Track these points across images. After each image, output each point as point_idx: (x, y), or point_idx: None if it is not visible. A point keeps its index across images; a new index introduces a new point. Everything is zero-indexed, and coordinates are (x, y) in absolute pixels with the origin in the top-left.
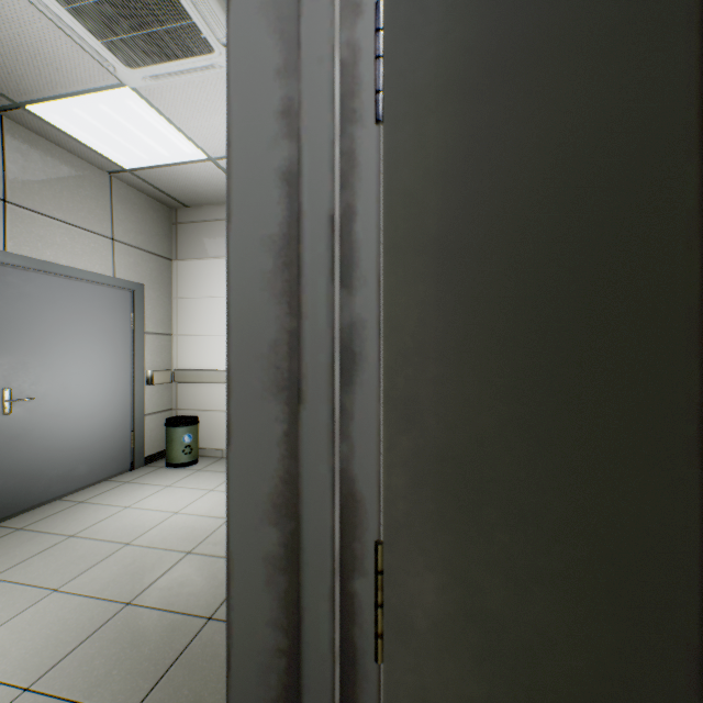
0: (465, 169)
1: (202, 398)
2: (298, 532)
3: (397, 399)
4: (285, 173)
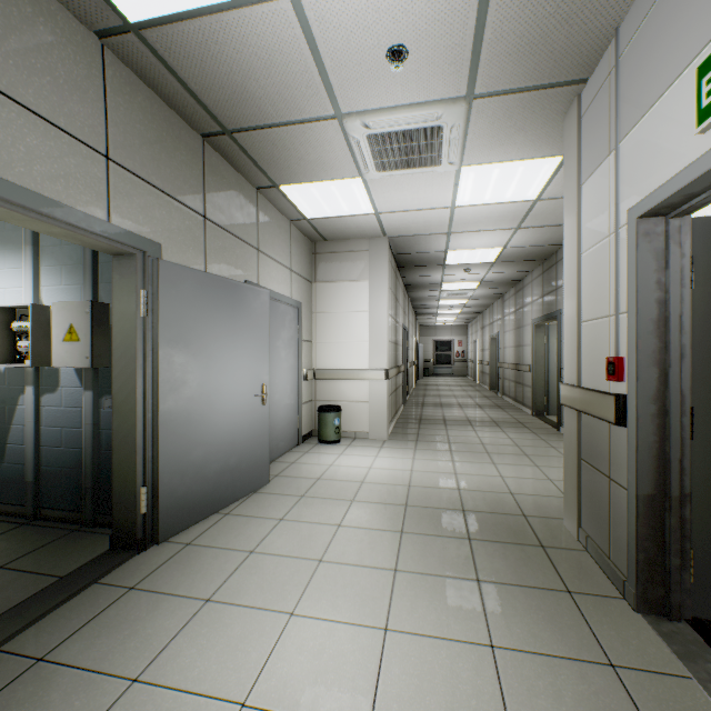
0: None
1: (337, 391)
2: (668, 404)
3: (694, 366)
4: (657, 300)
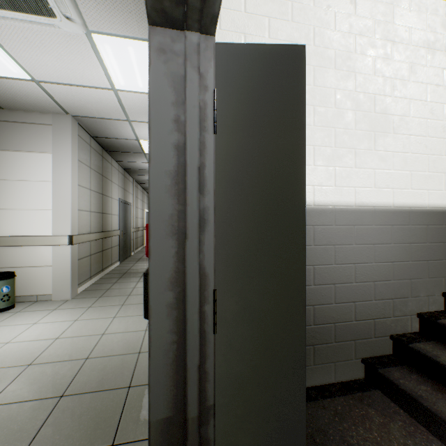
0: (244, 156)
1: (17, 257)
2: (185, 289)
3: (220, 236)
4: (176, 145)
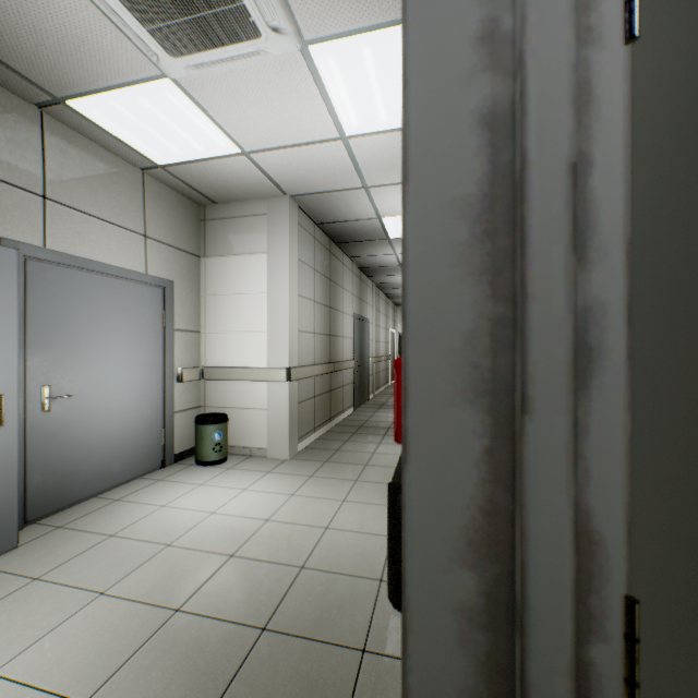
0: None
1: (230, 395)
2: (520, 582)
3: (647, 408)
4: (485, 115)
